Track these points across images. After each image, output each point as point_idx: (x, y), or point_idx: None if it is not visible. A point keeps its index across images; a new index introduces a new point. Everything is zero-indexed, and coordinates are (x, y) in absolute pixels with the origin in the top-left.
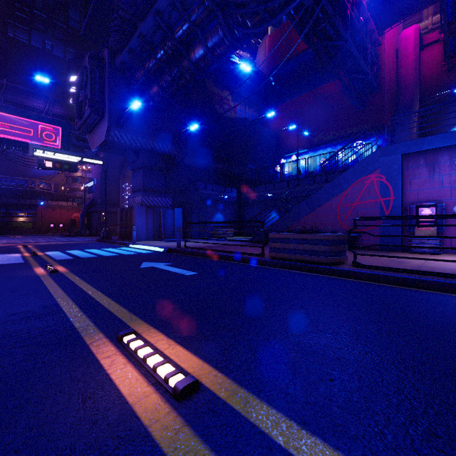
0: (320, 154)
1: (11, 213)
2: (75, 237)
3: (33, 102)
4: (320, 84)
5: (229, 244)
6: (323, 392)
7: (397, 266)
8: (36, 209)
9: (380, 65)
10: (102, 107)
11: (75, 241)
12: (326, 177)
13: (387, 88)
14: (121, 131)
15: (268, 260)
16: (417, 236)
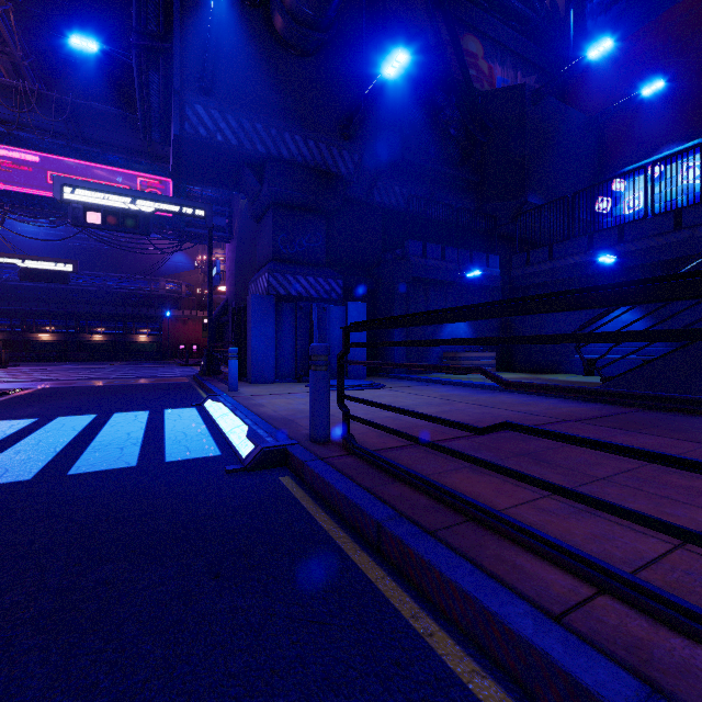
0: None
1: (130, 329)
2: (187, 367)
3: (124, 138)
4: None
5: None
6: None
7: None
8: (162, 323)
9: None
10: (165, 48)
11: (159, 377)
12: None
13: None
14: (211, 106)
15: None
16: None
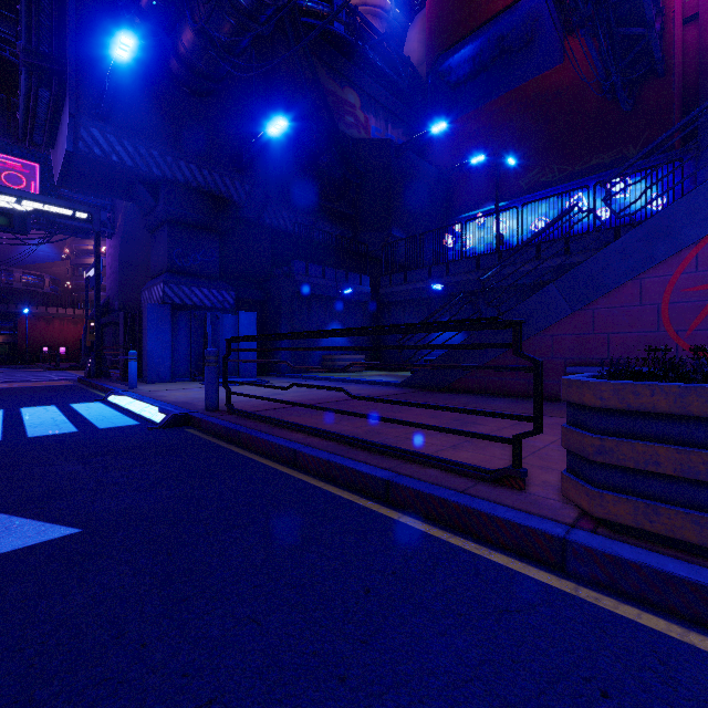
0: (551, 196)
1: None
2: (61, 372)
3: None
4: (532, 74)
5: (356, 414)
6: None
7: None
8: (17, 321)
9: (663, 21)
10: (58, 70)
11: (35, 381)
12: (567, 242)
13: (676, 70)
14: (107, 131)
15: (603, 548)
16: None
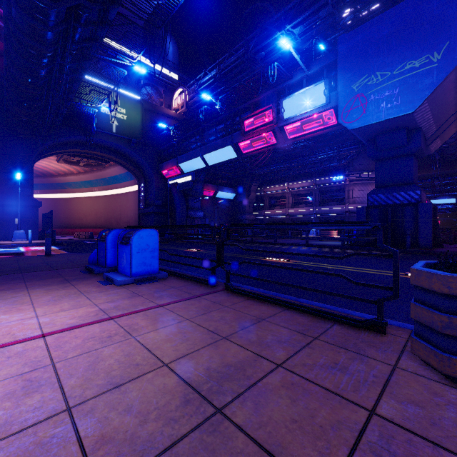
0: None
1: None
2: None
3: None
4: None
5: None
6: (373, 275)
7: (281, 334)
8: None
9: None
10: None
11: None
12: None
13: None
14: None
15: None
16: (285, 253)
